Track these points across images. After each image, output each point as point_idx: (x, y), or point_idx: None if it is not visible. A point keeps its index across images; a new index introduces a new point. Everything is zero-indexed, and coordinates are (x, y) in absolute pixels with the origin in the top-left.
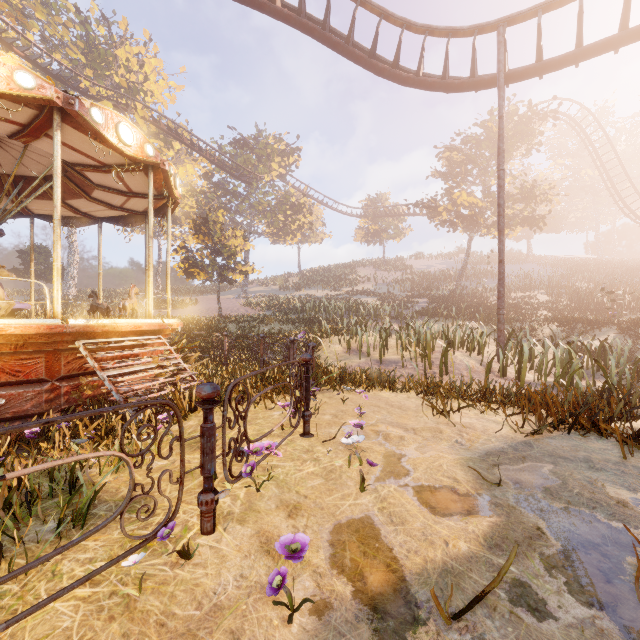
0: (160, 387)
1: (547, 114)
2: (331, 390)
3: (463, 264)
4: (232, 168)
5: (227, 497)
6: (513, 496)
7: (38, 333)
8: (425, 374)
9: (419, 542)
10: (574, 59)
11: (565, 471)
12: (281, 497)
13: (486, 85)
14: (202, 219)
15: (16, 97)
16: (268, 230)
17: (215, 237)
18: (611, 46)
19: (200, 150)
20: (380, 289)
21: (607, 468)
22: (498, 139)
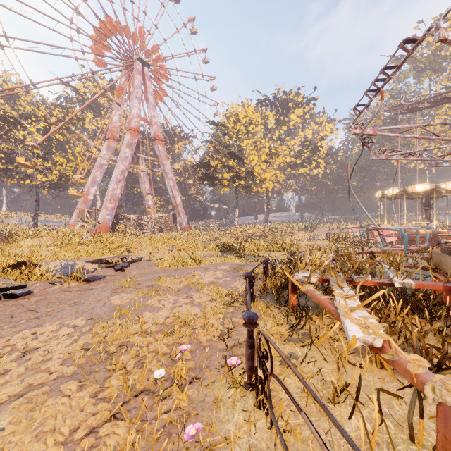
0: None
1: None
2: None
3: None
4: None
5: None
6: None
7: (430, 232)
8: None
9: None
10: None
11: None
12: None
13: None
14: None
15: (426, 190)
16: None
17: None
18: None
19: None
20: None
21: None
22: None
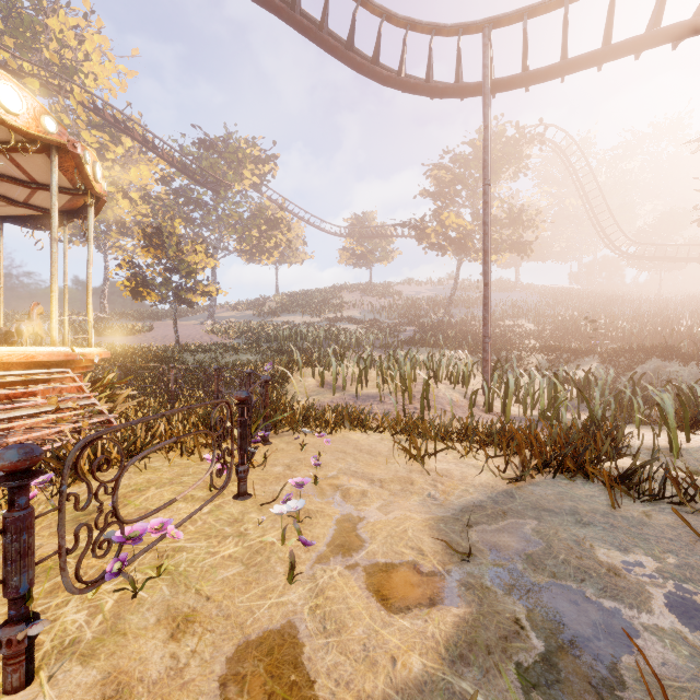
0: (56, 437)
1: (534, 137)
2: (292, 433)
3: (452, 290)
4: (195, 172)
5: (83, 611)
6: (489, 570)
7: None
8: (405, 410)
9: (356, 664)
10: (559, 71)
11: (550, 528)
12: (170, 602)
13: (472, 92)
14: (154, 229)
15: None
16: (240, 247)
17: (170, 251)
18: (595, 61)
19: (155, 148)
20: (366, 316)
21: (595, 521)
22: (483, 151)
